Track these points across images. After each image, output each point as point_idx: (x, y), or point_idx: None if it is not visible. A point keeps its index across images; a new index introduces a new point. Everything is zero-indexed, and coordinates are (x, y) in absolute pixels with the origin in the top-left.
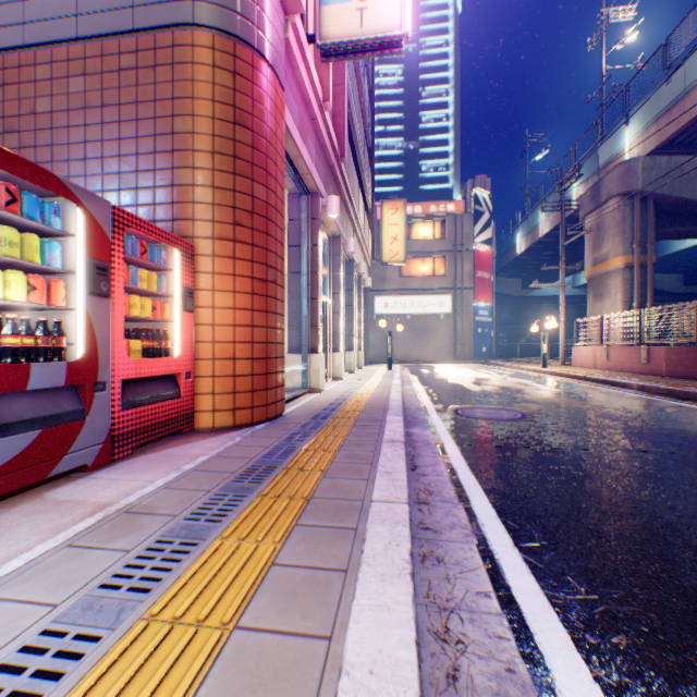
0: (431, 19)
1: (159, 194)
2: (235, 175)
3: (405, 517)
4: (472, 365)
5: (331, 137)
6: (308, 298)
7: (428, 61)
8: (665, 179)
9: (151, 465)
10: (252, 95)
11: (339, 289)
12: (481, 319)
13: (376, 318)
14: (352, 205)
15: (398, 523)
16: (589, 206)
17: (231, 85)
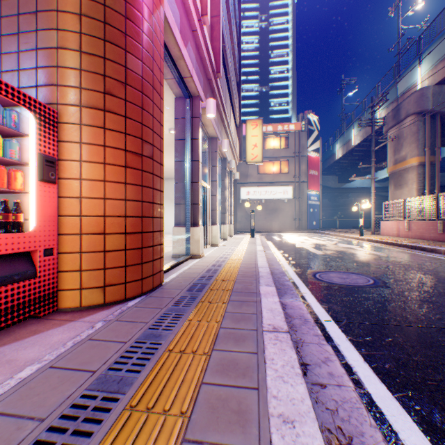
0: (277, 5)
1: (22, 58)
2: (105, 42)
3: None
4: (307, 234)
5: (209, 53)
6: (190, 182)
7: (275, 33)
8: None
9: None
10: None
11: (215, 177)
12: (312, 203)
13: (241, 202)
14: (225, 116)
15: None
16: (391, 122)
17: None
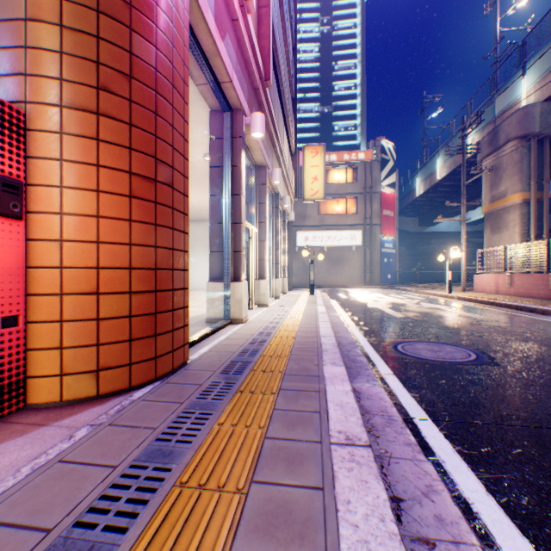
0: (342, 5)
1: None
2: (99, 14)
3: None
4: (380, 290)
5: (255, 52)
6: (230, 222)
7: (340, 40)
8: None
9: None
10: None
11: (264, 218)
12: (387, 251)
13: (297, 250)
14: (277, 139)
15: None
16: (487, 150)
17: None
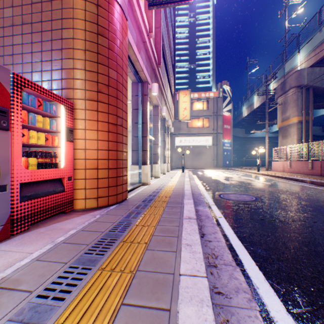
0: (202, 6)
1: (54, 74)
2: (98, 64)
3: (207, 295)
4: (222, 170)
5: (154, 53)
6: (142, 136)
7: (200, 26)
8: (318, 78)
9: (37, 238)
10: (108, 19)
11: (158, 132)
12: (226, 148)
13: (175, 147)
14: (164, 90)
15: (202, 303)
16: (280, 92)
17: (95, 12)
